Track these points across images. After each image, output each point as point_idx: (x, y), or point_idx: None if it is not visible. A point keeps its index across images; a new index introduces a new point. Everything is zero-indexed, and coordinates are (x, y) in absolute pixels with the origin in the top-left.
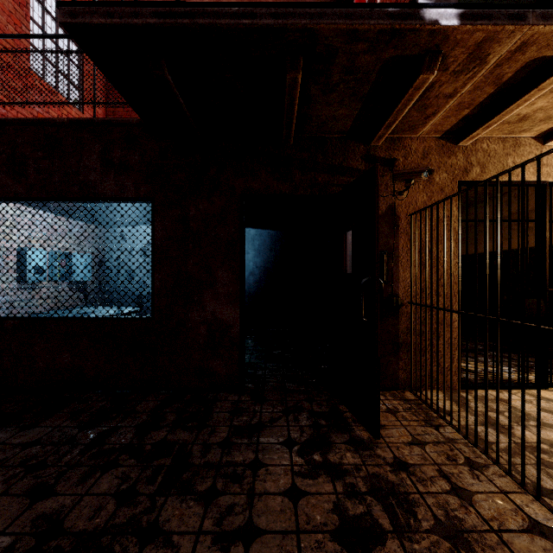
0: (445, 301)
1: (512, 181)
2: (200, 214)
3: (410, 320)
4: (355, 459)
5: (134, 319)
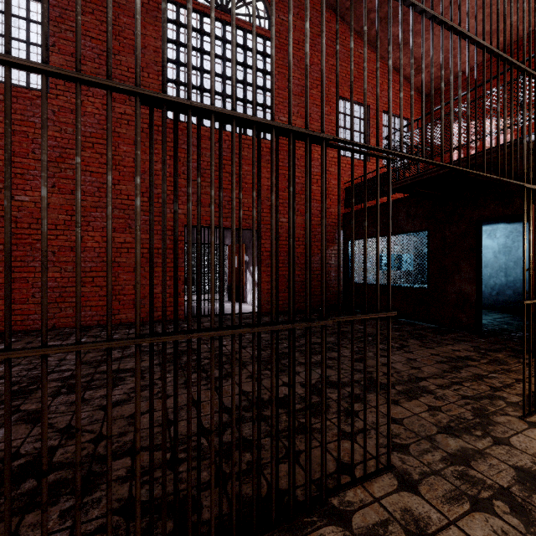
0: None
1: None
2: (452, 234)
3: None
4: (501, 356)
5: (419, 288)
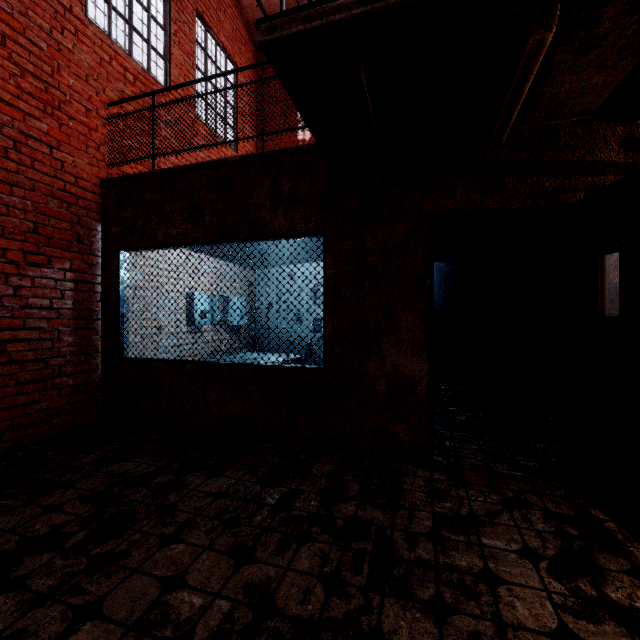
0: None
1: None
2: (378, 246)
3: None
4: None
5: (304, 368)
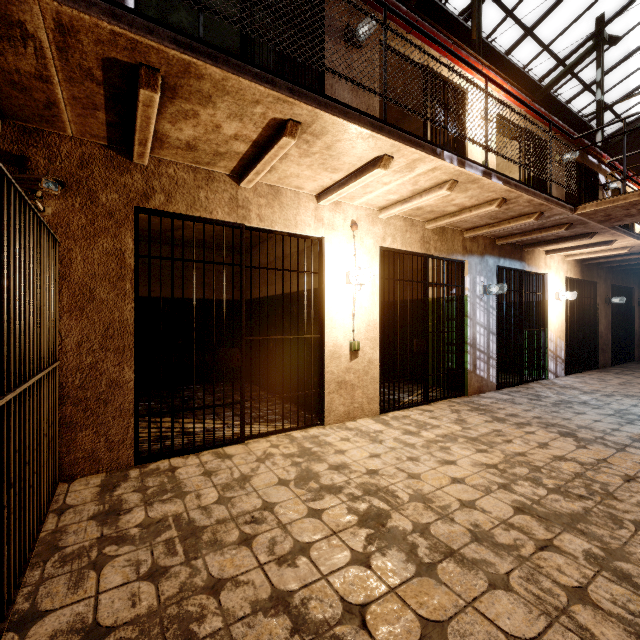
0: (42, 361)
1: (205, 219)
2: None
3: (55, 385)
4: None
5: None
